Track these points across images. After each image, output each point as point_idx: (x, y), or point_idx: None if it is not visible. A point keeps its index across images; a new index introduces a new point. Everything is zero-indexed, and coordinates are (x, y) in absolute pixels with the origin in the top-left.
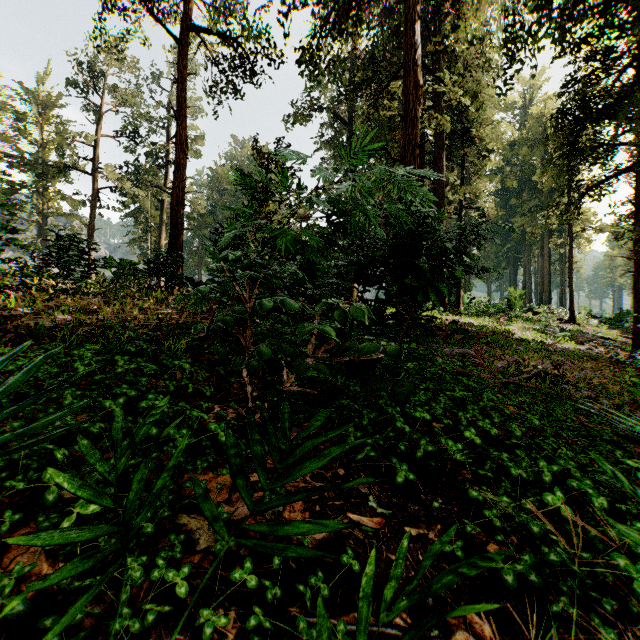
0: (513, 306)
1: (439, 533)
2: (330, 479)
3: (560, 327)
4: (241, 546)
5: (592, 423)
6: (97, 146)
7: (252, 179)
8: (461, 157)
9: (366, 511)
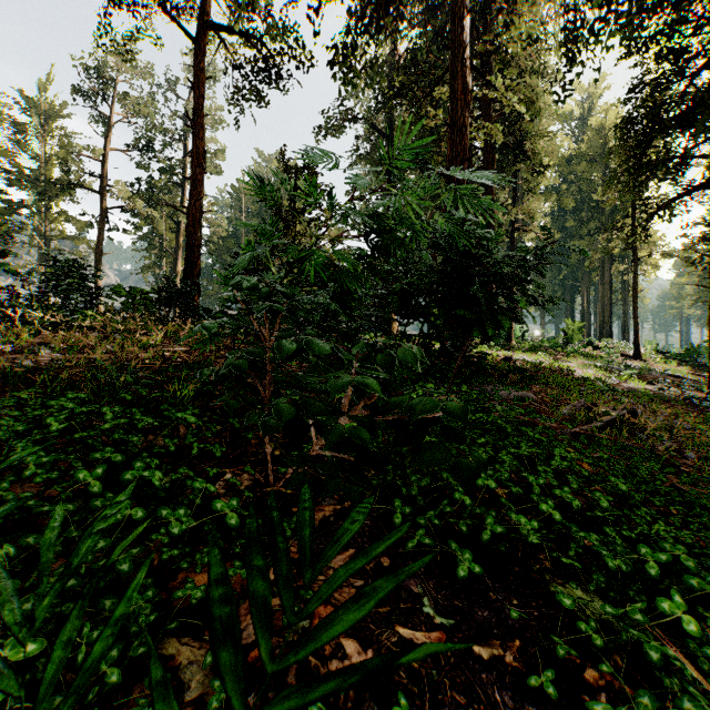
0: (571, 340)
1: (519, 653)
2: (372, 573)
3: (624, 364)
4: (250, 688)
5: (685, 485)
6: (105, 161)
7: (273, 188)
8: (513, 173)
9: (420, 622)
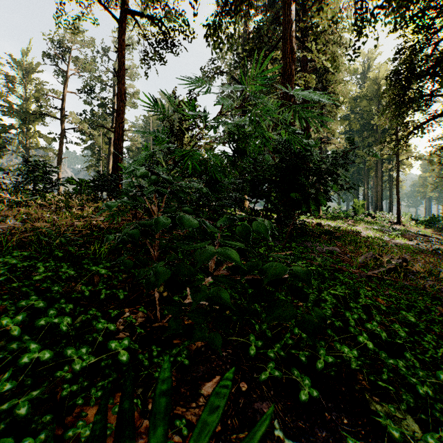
0: (357, 212)
1: None
2: (233, 398)
3: (391, 227)
4: None
5: None
6: (64, 99)
7: (162, 105)
8: (321, 107)
9: None
